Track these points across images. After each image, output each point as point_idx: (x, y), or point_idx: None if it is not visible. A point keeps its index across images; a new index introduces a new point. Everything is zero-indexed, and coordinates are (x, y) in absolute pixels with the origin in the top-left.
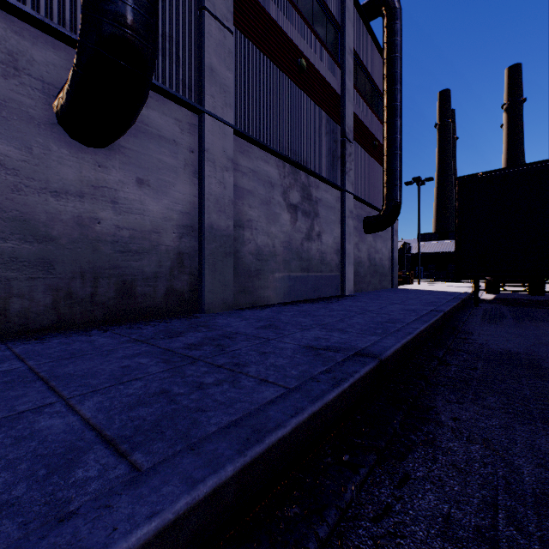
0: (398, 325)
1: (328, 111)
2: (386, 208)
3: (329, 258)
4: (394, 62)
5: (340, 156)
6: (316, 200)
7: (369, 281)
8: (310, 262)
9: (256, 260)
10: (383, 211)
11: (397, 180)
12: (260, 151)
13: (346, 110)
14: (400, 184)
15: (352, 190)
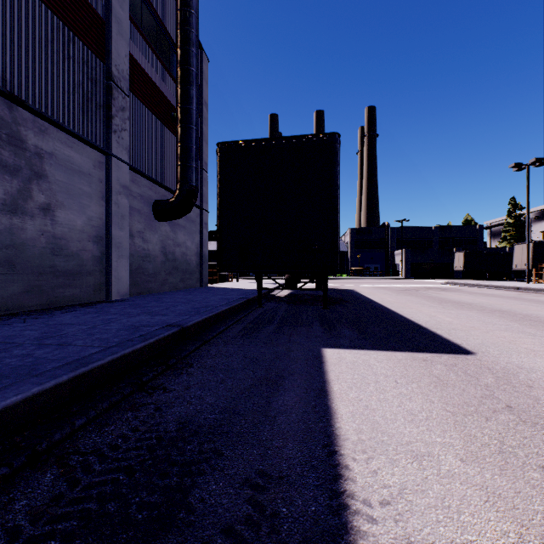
0: None
1: (75, 27)
2: (179, 192)
3: (77, 247)
4: (188, 17)
5: (103, 105)
6: (40, 152)
7: (164, 280)
8: (21, 251)
9: None
10: (176, 194)
11: (192, 160)
12: None
13: (115, 44)
14: (195, 164)
15: (127, 159)
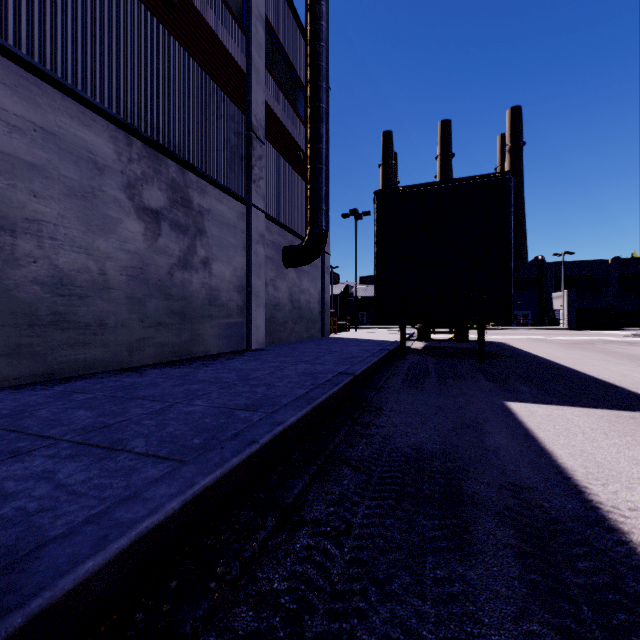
0: (257, 415)
1: (225, 86)
2: (309, 236)
3: (226, 297)
4: (318, 51)
5: (245, 156)
6: (202, 210)
7: (291, 329)
8: (189, 303)
9: (55, 295)
10: (305, 239)
11: (322, 202)
12: (65, 99)
13: (255, 95)
14: (325, 207)
15: (263, 207)
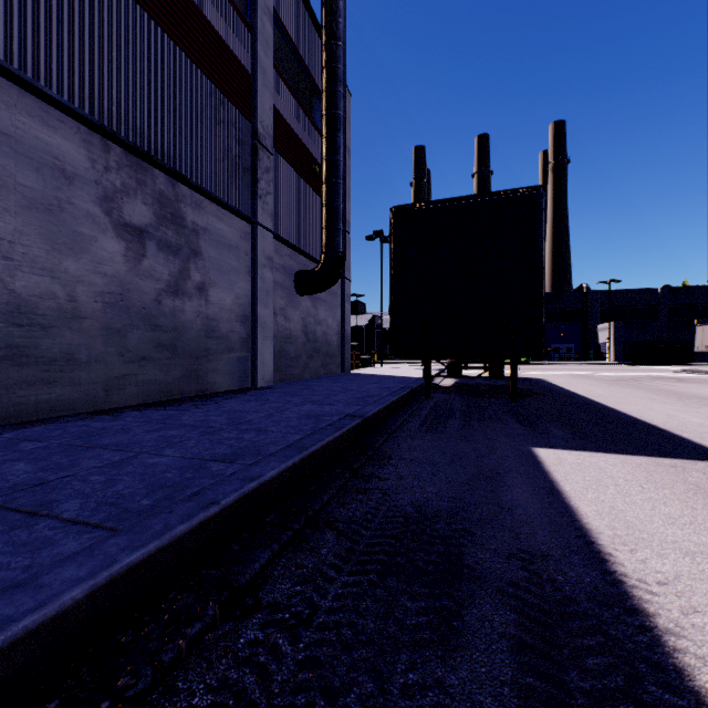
0: (233, 467)
1: (225, 87)
2: (325, 260)
3: (227, 329)
4: (335, 52)
5: (249, 168)
6: (196, 228)
7: (305, 365)
8: (181, 334)
9: (11, 325)
10: (320, 263)
11: (339, 221)
12: (24, 95)
13: (261, 98)
14: (343, 227)
15: (271, 226)
